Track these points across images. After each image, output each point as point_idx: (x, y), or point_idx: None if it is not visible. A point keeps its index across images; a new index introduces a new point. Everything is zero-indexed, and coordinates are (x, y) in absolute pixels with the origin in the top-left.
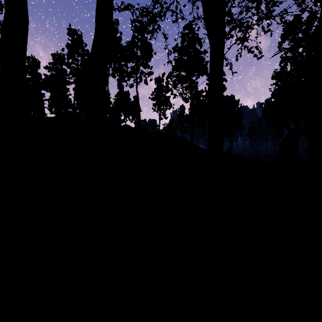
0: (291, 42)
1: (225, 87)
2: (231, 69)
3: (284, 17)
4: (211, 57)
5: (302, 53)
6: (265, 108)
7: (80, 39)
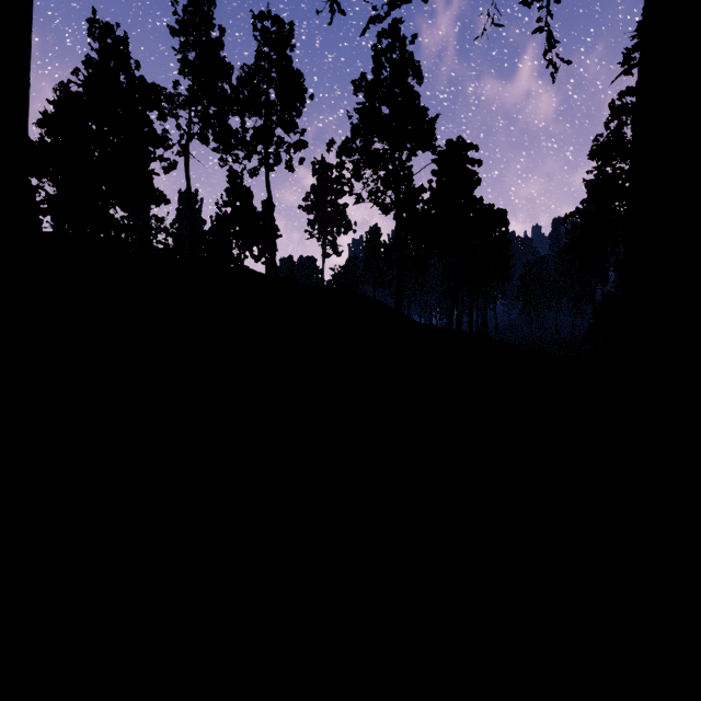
0: None
1: (477, 178)
2: (554, 47)
3: None
4: None
5: None
6: (576, 227)
7: (121, 50)
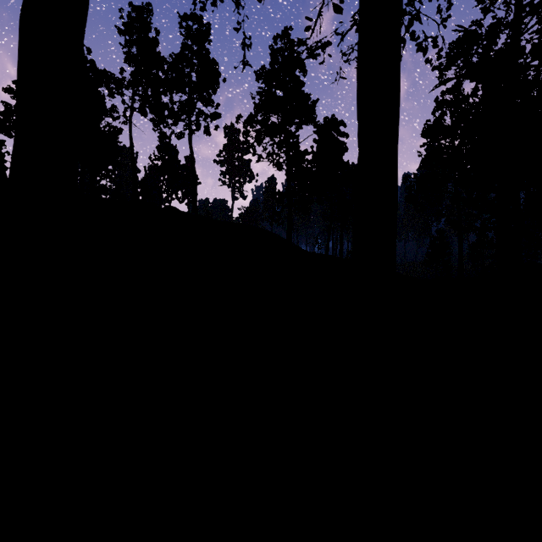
0: (460, 68)
1: (345, 147)
2: None
3: None
4: None
5: (475, 91)
6: (412, 185)
7: None
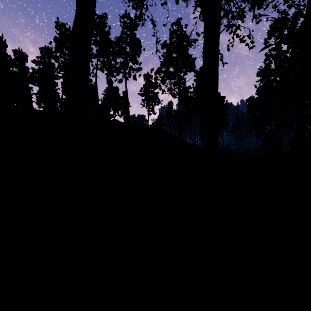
0: (277, 38)
1: None
2: (222, 60)
3: (277, 5)
4: (205, 36)
5: (287, 50)
6: (251, 104)
7: (68, 33)
